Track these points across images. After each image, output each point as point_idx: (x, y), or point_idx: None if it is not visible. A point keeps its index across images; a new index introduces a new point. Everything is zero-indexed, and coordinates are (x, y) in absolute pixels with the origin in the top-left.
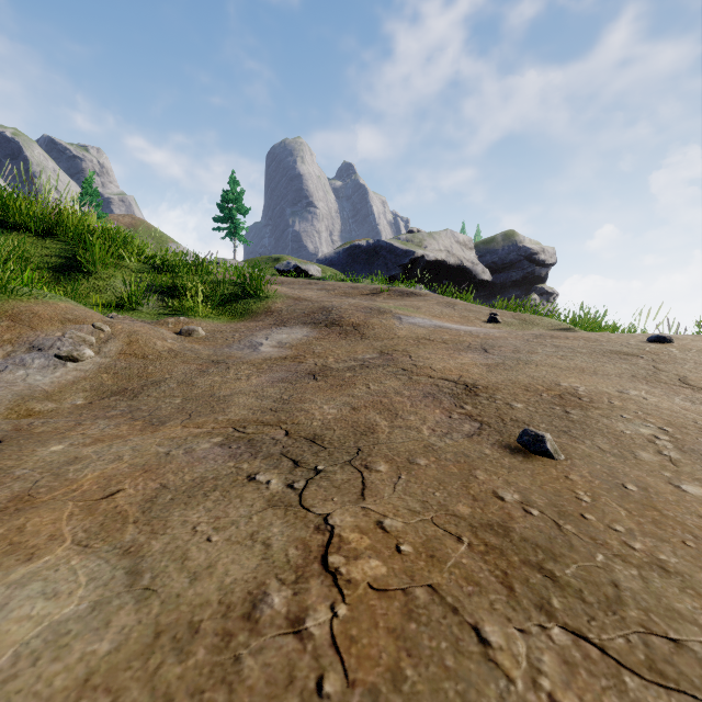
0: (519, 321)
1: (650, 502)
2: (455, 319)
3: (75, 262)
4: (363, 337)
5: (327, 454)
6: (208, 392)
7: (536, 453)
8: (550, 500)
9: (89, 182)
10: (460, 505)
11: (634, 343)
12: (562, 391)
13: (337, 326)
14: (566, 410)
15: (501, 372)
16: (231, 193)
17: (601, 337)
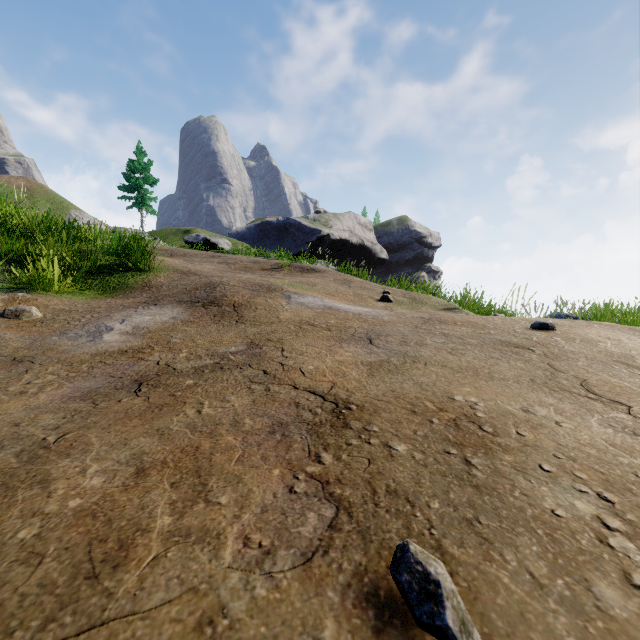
0: (409, 300)
1: None
2: (349, 298)
3: None
4: (240, 320)
5: None
6: None
7: (426, 627)
8: None
9: None
10: None
11: (520, 331)
12: (456, 411)
13: (215, 306)
14: (466, 457)
15: (384, 376)
16: (139, 162)
17: (487, 322)
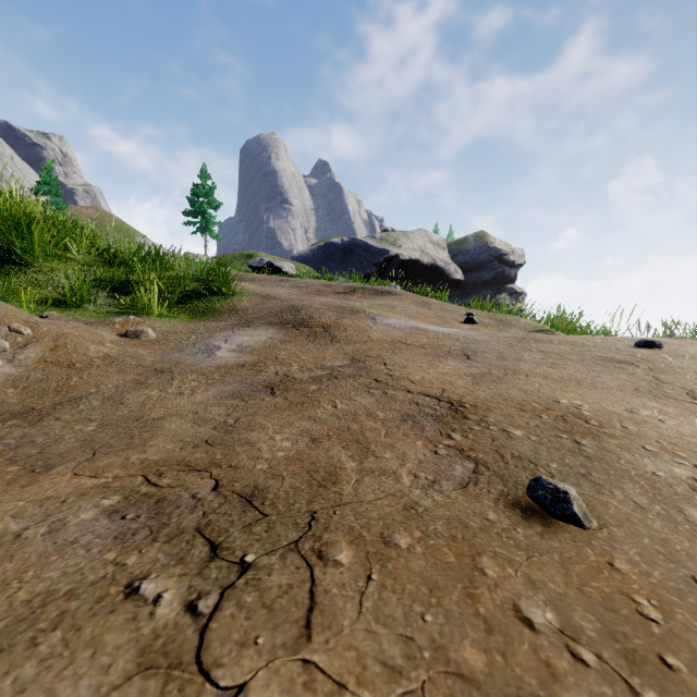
0: (496, 322)
1: None
2: (432, 320)
3: (10, 253)
4: (334, 340)
5: (265, 528)
6: (136, 413)
7: (558, 517)
8: (602, 622)
9: (48, 171)
10: (466, 644)
11: (623, 349)
12: (563, 410)
13: (306, 327)
14: (576, 440)
15: (489, 384)
16: (202, 187)
17: (586, 341)
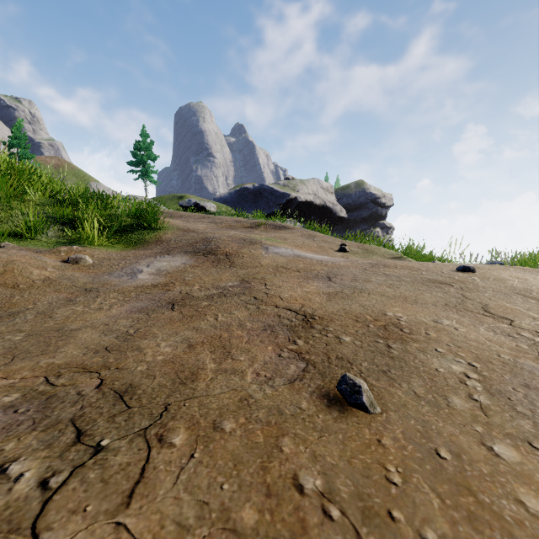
0: (362, 251)
1: (465, 479)
2: (313, 249)
3: None
4: (232, 265)
5: (125, 418)
6: (59, 325)
7: (353, 405)
8: (356, 486)
9: (18, 128)
10: (247, 506)
11: (446, 272)
12: (387, 321)
13: (212, 255)
14: (388, 344)
15: (339, 301)
16: (143, 143)
17: (422, 266)
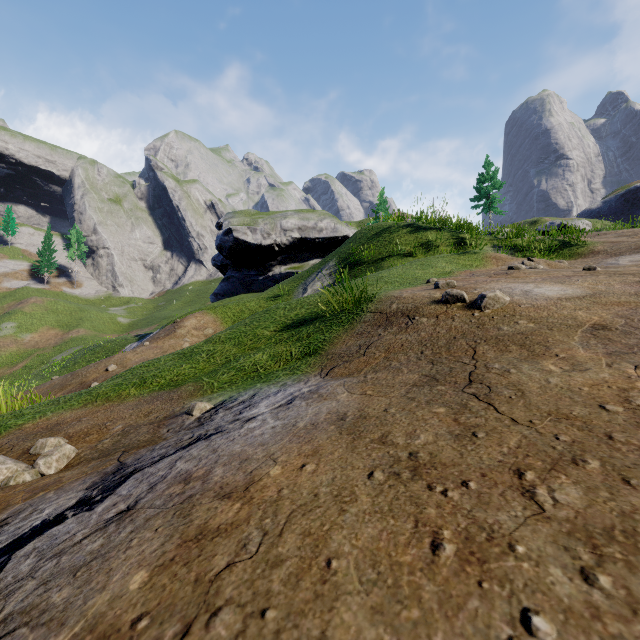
0: None
1: None
2: None
3: (460, 240)
4: None
5: None
6: None
7: None
8: None
9: (381, 196)
10: None
11: None
12: None
13: None
14: None
15: None
16: (487, 173)
17: None
